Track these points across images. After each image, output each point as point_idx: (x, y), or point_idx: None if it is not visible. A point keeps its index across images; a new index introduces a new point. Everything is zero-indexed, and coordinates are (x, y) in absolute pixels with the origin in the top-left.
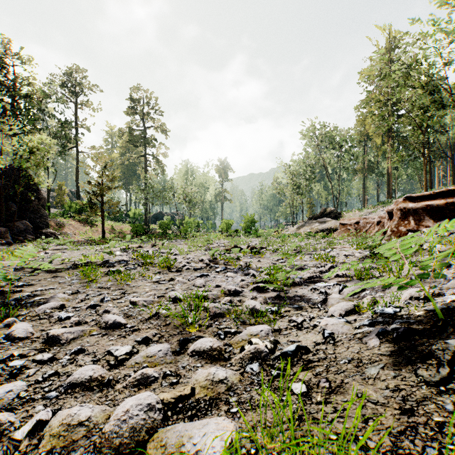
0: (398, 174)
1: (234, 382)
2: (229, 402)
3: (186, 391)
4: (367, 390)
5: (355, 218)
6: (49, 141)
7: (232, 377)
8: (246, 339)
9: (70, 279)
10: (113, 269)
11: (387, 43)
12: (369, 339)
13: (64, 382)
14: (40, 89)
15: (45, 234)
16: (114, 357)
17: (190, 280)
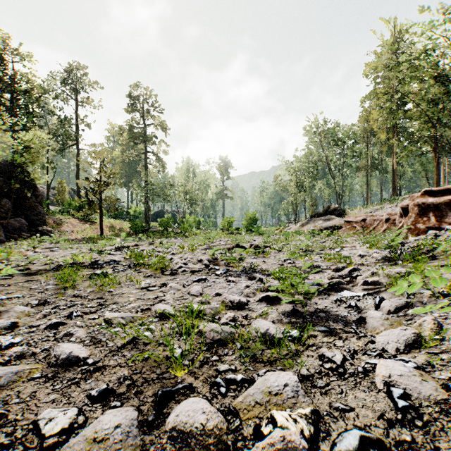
0: (403, 171)
1: None
2: None
3: None
4: None
5: (361, 215)
6: (45, 136)
7: None
8: (261, 402)
9: (45, 284)
10: (98, 271)
11: (392, 36)
12: None
13: None
14: (39, 85)
15: (42, 232)
16: (40, 438)
17: (185, 286)
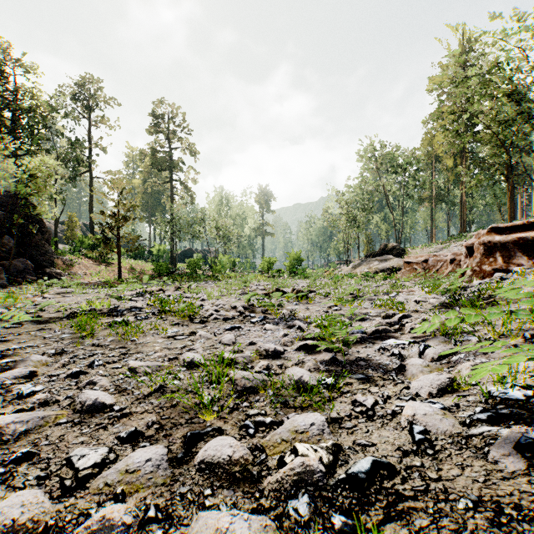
0: (473, 203)
1: None
2: None
3: None
4: None
5: (422, 255)
6: (53, 163)
7: None
8: (288, 439)
9: (60, 333)
10: (118, 319)
11: (461, 46)
12: (502, 455)
13: None
14: (45, 102)
15: (50, 275)
16: (74, 471)
17: (216, 334)
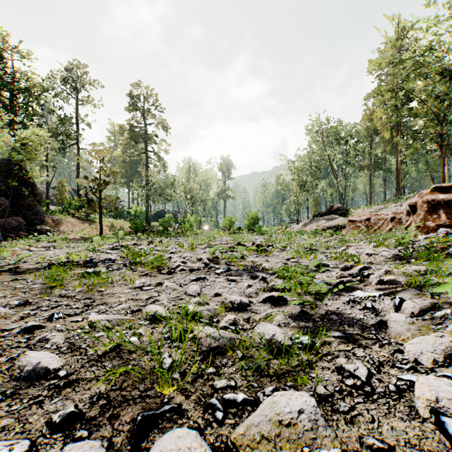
0: (407, 170)
1: None
2: None
3: None
4: None
5: (365, 215)
6: (43, 134)
7: None
8: (269, 435)
9: (32, 283)
10: (90, 270)
11: (396, 33)
12: None
13: None
14: (38, 84)
15: (40, 231)
16: None
17: (182, 285)
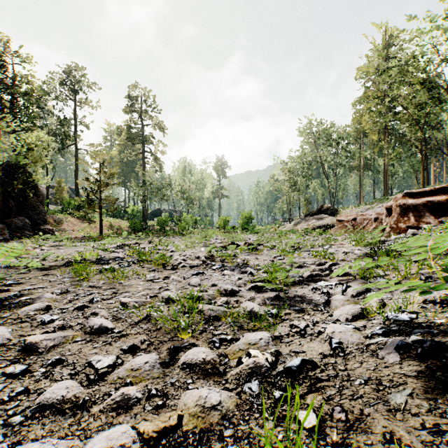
0: (394, 171)
1: (229, 407)
2: (223, 435)
3: (172, 420)
4: (397, 429)
5: (352, 215)
6: (47, 138)
7: (227, 401)
8: (243, 349)
9: (62, 277)
10: (106, 266)
11: (384, 41)
12: (386, 353)
13: (33, 403)
14: (39, 87)
15: (43, 231)
16: (95, 370)
17: (185, 278)
